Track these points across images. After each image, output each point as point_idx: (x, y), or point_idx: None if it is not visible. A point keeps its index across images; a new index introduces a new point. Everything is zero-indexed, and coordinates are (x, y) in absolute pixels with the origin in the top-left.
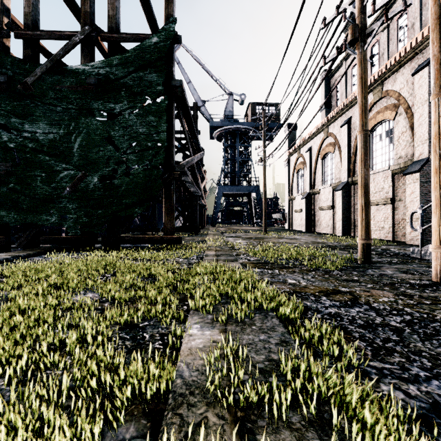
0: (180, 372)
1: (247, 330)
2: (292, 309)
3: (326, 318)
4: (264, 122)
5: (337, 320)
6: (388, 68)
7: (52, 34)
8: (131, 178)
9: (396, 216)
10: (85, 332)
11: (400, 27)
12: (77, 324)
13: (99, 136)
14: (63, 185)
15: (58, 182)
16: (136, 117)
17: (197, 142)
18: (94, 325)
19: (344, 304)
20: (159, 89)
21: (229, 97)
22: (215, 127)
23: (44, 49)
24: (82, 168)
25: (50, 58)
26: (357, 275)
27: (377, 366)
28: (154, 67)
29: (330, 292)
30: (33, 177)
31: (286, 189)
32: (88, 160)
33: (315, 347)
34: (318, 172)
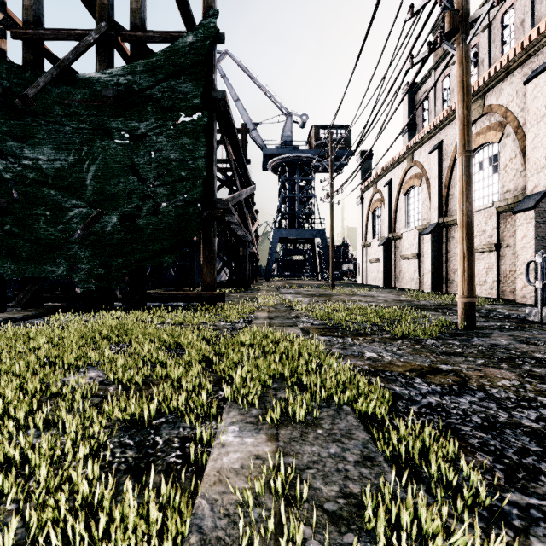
0: (199, 519)
1: (310, 436)
2: (376, 400)
3: (426, 412)
4: (331, 148)
5: (442, 417)
6: (492, 76)
7: (58, 33)
8: (159, 218)
9: (502, 266)
10: (66, 437)
11: (505, 26)
12: (63, 420)
13: (119, 163)
14: (72, 226)
15: (67, 223)
16: (166, 139)
17: (246, 174)
18: (81, 426)
19: (449, 389)
20: (196, 103)
21: (286, 118)
22: (269, 156)
23: (49, 53)
24: (97, 205)
25: (57, 63)
26: (459, 346)
27: (518, 502)
28: (189, 75)
29: (426, 371)
30: (35, 216)
31: (359, 234)
32: (105, 194)
33: (414, 464)
34: (400, 211)
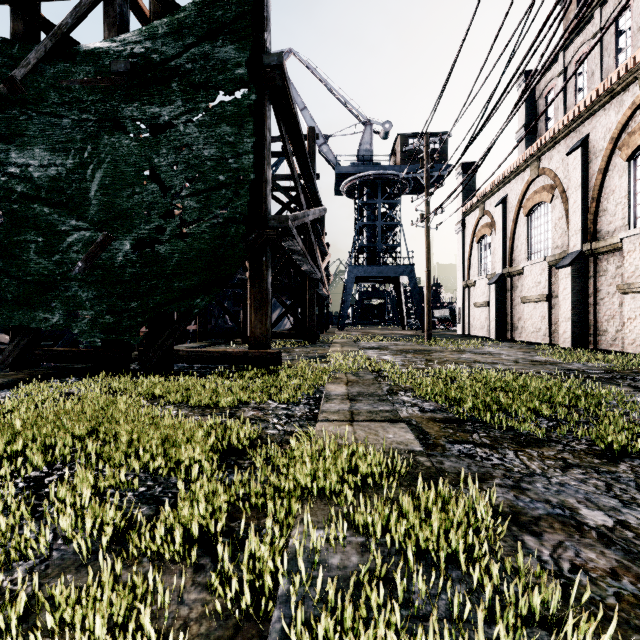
0: None
1: None
2: None
3: None
4: (426, 154)
5: None
6: None
7: None
8: (188, 243)
9: None
10: None
11: None
12: None
13: (133, 166)
14: (71, 256)
15: (65, 252)
16: (197, 128)
17: (314, 189)
18: None
19: None
20: (239, 74)
21: (365, 128)
22: (343, 176)
23: (44, 20)
24: (104, 226)
25: (51, 32)
26: None
27: None
28: (229, 34)
29: None
30: (23, 244)
31: (460, 270)
32: (114, 211)
33: None
34: (519, 238)
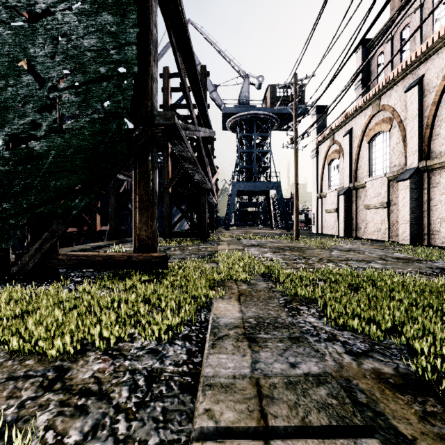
0: None
1: None
2: None
3: None
4: (295, 90)
5: None
6: None
7: None
8: (66, 138)
9: None
10: None
11: None
12: None
13: (6, 56)
14: None
15: None
16: (76, 17)
17: (204, 112)
18: None
19: None
20: None
21: (244, 80)
22: (228, 115)
23: None
24: None
25: None
26: None
27: None
28: None
29: None
30: None
31: (314, 185)
32: None
33: None
34: (362, 160)
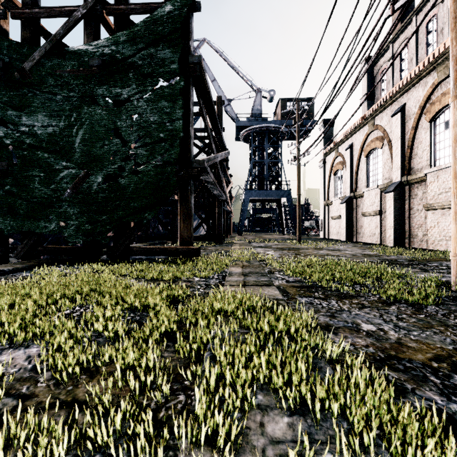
0: None
1: None
2: None
3: None
4: (298, 115)
5: None
6: None
7: (51, 10)
8: (140, 177)
9: None
10: None
11: None
12: None
13: (104, 127)
14: (63, 186)
15: (58, 183)
16: (146, 103)
17: (221, 139)
18: None
19: None
20: (173, 68)
21: (256, 94)
22: (241, 128)
23: (44, 30)
24: (84, 166)
25: (49, 38)
26: None
27: None
28: (167, 42)
29: None
30: (31, 177)
31: (322, 193)
32: (91, 156)
33: None
34: (361, 172)
